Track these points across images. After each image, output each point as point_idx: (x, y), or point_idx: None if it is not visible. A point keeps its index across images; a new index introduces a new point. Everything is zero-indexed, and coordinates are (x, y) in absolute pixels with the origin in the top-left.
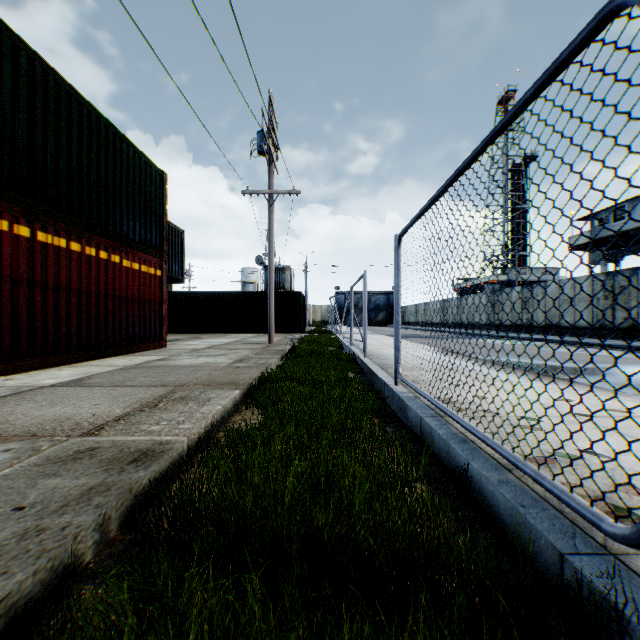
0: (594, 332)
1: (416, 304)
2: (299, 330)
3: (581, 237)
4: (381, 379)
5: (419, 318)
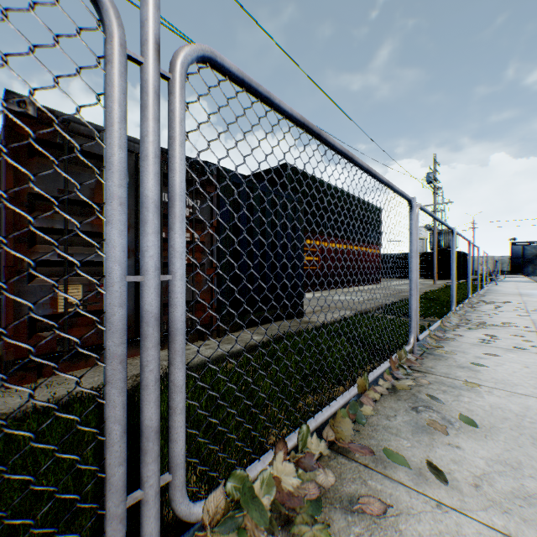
0: None
1: None
2: (458, 278)
3: None
4: None
5: None
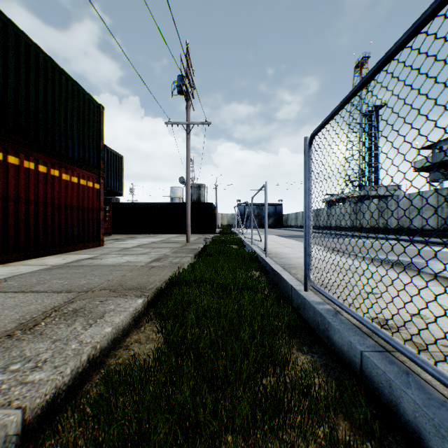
0: (439, 233)
1: (296, 212)
2: (211, 231)
3: (424, 161)
4: (287, 282)
5: (298, 222)
